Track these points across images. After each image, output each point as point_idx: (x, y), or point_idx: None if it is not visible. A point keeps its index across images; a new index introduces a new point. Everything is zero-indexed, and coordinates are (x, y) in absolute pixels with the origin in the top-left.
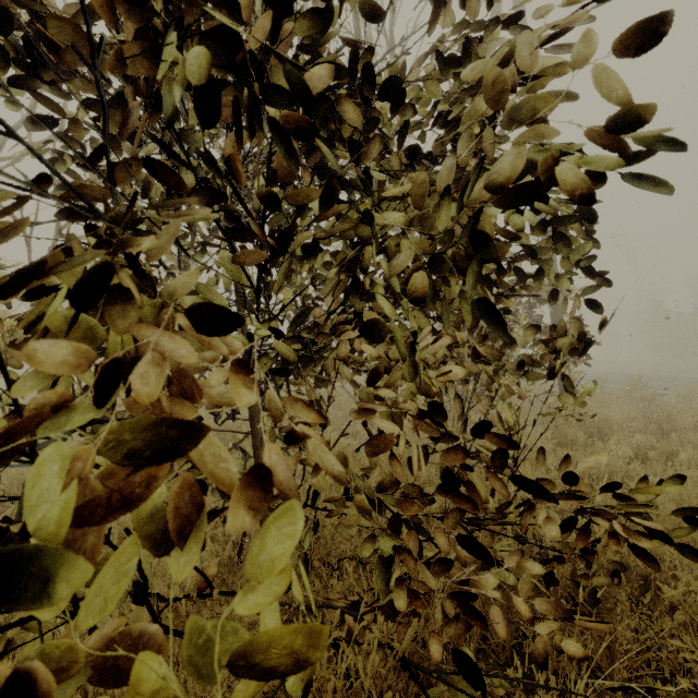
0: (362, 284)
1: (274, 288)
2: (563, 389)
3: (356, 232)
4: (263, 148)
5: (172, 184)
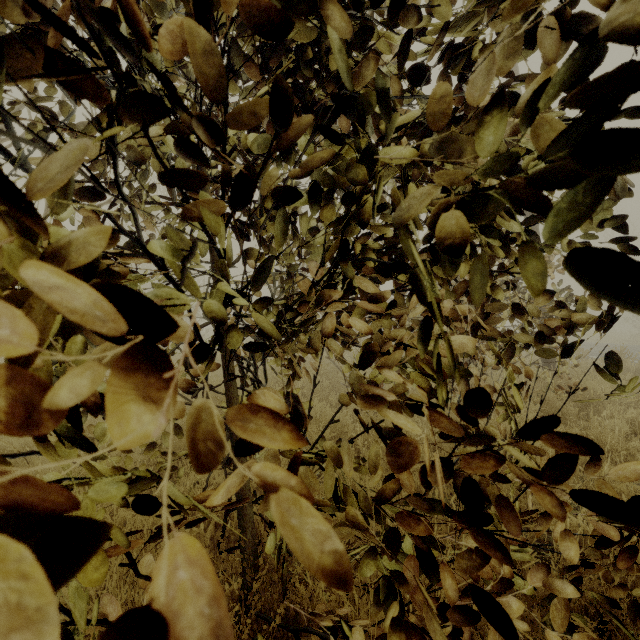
0: (352, 247)
1: (254, 255)
2: (545, 360)
3: (347, 177)
4: (240, 96)
5: (93, 96)
